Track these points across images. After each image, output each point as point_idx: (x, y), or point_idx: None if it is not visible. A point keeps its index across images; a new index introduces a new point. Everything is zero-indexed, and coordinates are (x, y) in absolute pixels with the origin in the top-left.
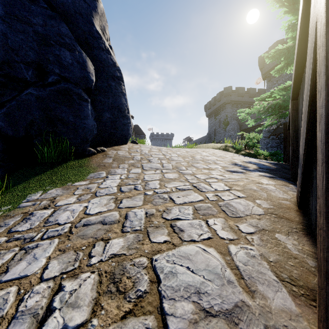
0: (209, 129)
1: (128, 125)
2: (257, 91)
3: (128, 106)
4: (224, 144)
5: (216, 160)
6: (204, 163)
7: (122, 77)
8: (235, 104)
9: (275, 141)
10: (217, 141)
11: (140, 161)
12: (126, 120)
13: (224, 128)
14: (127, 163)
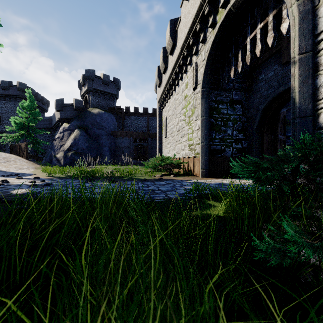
0: None
1: None
2: None
3: None
4: None
5: None
6: None
7: None
8: None
9: None
10: None
11: None
12: None
13: None
14: None
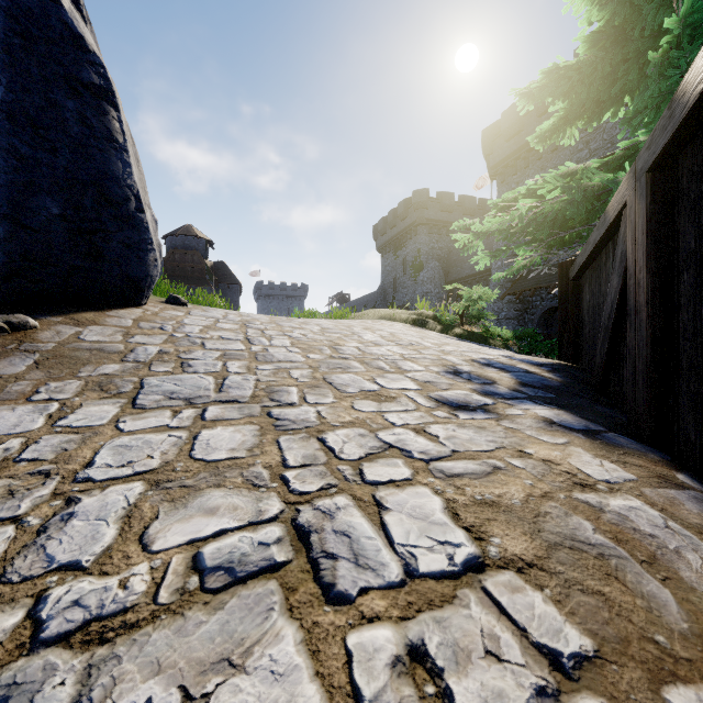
0: (384, 278)
1: (141, 247)
2: (479, 203)
3: (145, 190)
4: (416, 311)
5: (401, 358)
6: (365, 369)
7: (112, 91)
8: (436, 226)
9: (515, 306)
10: (400, 303)
11: (146, 367)
12: (132, 230)
13: (415, 276)
14: (83, 377)
